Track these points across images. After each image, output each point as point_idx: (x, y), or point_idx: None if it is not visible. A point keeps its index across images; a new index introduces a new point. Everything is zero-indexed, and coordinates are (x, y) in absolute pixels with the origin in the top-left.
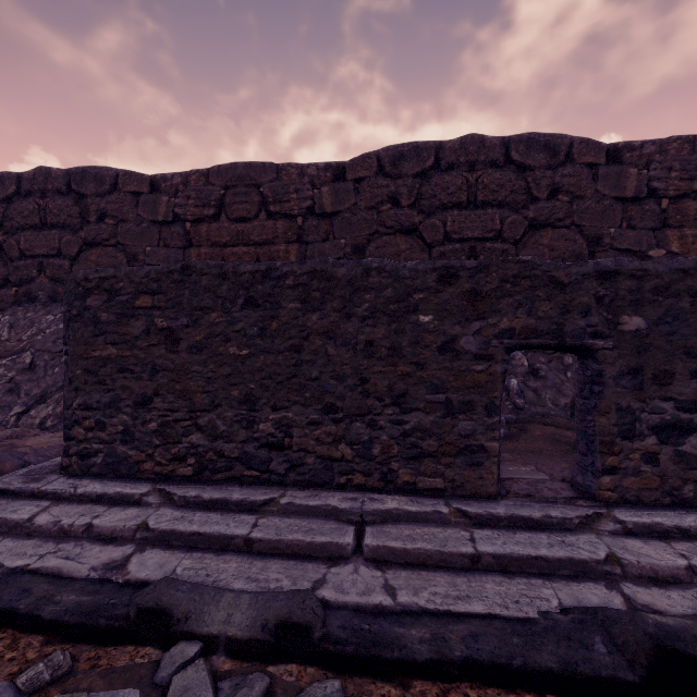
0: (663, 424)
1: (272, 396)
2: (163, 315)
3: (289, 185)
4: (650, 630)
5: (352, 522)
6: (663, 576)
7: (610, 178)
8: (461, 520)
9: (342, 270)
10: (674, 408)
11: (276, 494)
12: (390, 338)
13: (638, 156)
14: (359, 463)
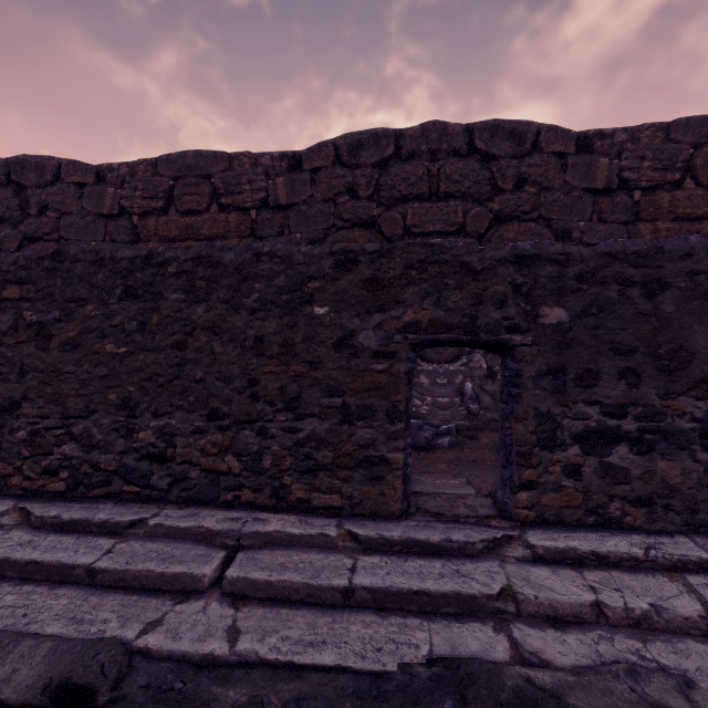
0: (587, 431)
1: (153, 401)
2: (33, 307)
3: (241, 176)
4: (504, 696)
5: (226, 546)
6: (563, 615)
7: (579, 168)
8: (349, 544)
9: (230, 255)
10: (600, 414)
11: (148, 514)
12: (282, 333)
13: (609, 144)
14: (248, 477)
